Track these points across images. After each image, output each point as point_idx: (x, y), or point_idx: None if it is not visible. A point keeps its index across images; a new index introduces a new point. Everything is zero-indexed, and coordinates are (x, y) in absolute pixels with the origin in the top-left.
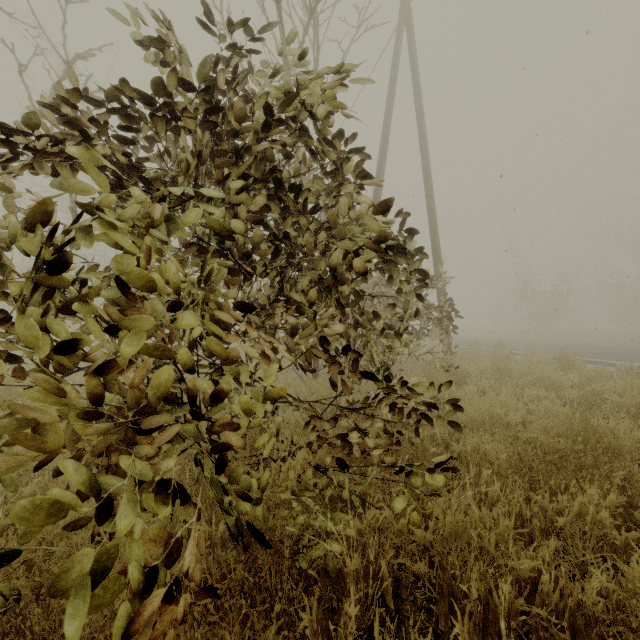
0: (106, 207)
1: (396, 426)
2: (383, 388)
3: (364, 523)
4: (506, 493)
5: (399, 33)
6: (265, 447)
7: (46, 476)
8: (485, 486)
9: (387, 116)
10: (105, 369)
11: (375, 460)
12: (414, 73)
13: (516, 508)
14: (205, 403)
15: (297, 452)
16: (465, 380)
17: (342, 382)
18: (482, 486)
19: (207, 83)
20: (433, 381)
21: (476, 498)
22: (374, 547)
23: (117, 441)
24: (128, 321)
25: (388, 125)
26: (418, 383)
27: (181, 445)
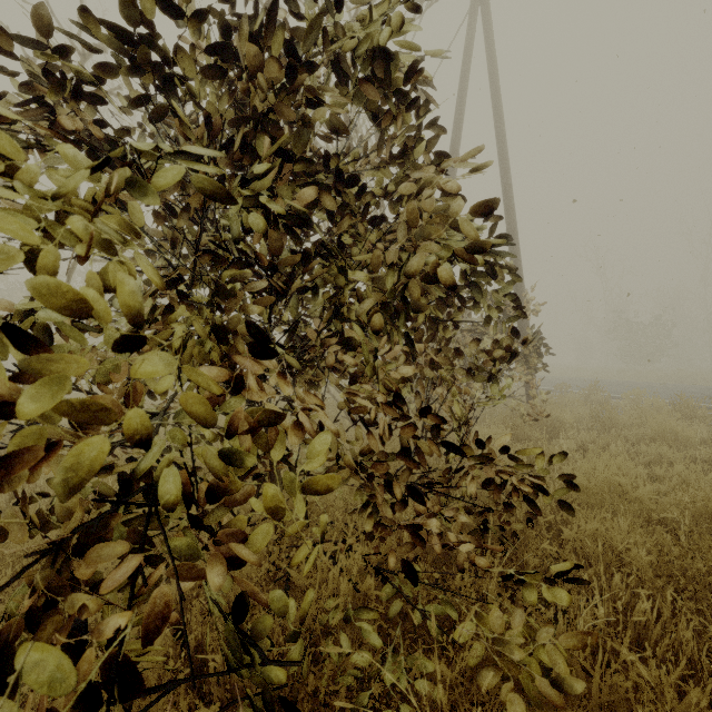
0: (23, 172)
1: (486, 504)
2: (473, 457)
3: (455, 672)
4: (662, 619)
5: (473, 14)
6: (308, 538)
7: (3, 580)
8: (623, 601)
9: (458, 114)
10: (1, 461)
11: (465, 564)
12: (491, 62)
13: (688, 651)
14: (205, 501)
15: (353, 549)
16: (558, 431)
17: (416, 449)
18: (619, 602)
19: (224, 22)
20: (519, 433)
21: (609, 617)
22: (469, 707)
23: (47, 575)
24: (39, 373)
25: (459, 124)
26: (526, 452)
27: (166, 569)
